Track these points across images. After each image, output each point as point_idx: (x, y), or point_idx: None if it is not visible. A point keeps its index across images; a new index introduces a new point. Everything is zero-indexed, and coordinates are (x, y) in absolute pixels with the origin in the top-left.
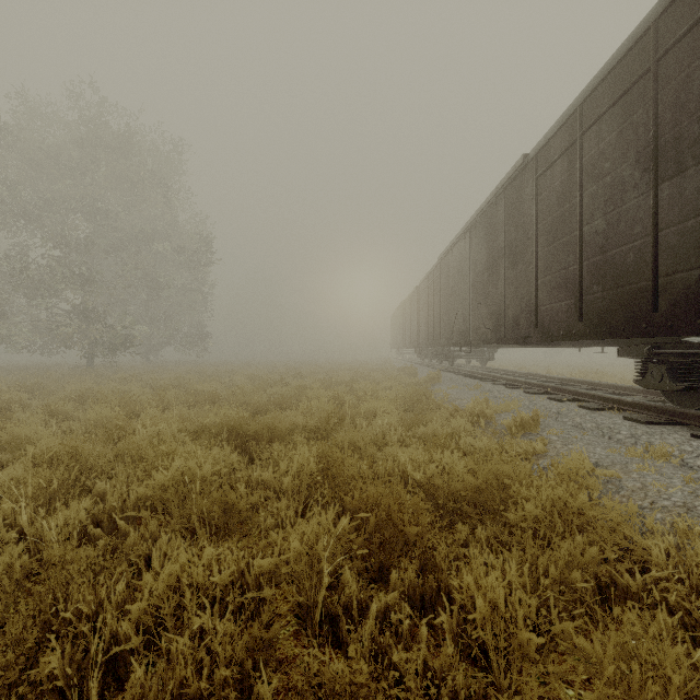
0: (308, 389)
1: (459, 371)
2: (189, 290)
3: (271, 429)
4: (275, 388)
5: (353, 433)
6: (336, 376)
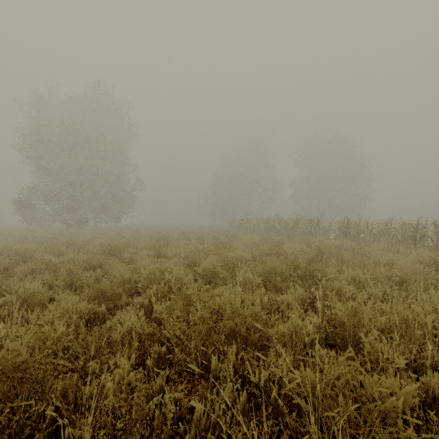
0: None
1: None
2: None
3: None
4: None
5: None
6: None
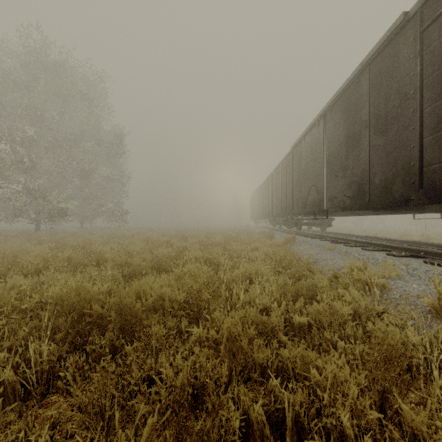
0: (187, 251)
1: (307, 234)
2: (110, 178)
3: (123, 311)
4: (159, 249)
5: (232, 322)
6: (212, 238)
